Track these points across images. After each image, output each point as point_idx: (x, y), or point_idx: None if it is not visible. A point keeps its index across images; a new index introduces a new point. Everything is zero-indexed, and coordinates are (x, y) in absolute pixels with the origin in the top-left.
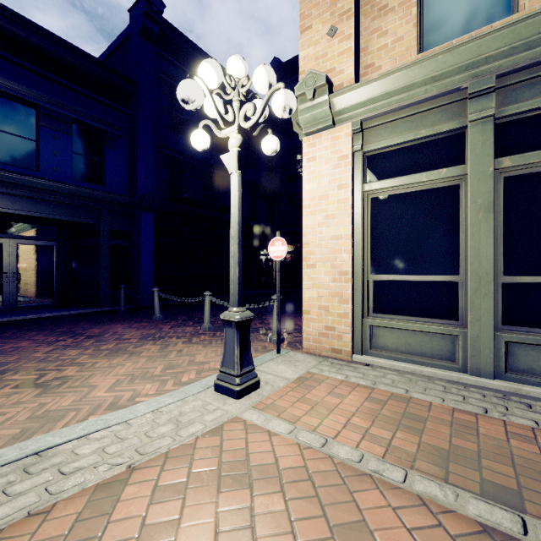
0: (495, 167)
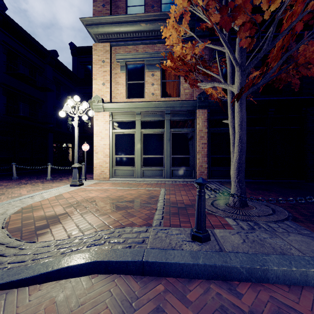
0: (141, 131)
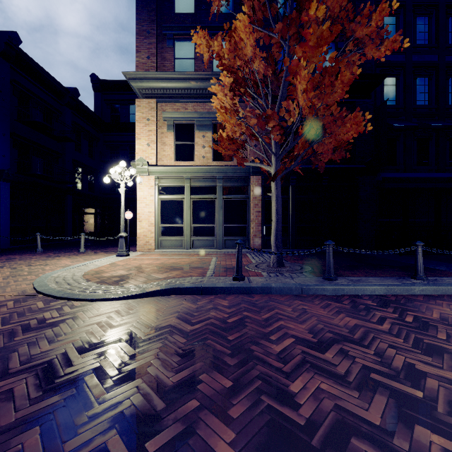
0: (191, 197)
